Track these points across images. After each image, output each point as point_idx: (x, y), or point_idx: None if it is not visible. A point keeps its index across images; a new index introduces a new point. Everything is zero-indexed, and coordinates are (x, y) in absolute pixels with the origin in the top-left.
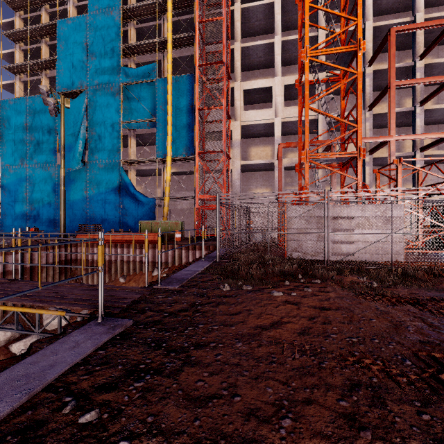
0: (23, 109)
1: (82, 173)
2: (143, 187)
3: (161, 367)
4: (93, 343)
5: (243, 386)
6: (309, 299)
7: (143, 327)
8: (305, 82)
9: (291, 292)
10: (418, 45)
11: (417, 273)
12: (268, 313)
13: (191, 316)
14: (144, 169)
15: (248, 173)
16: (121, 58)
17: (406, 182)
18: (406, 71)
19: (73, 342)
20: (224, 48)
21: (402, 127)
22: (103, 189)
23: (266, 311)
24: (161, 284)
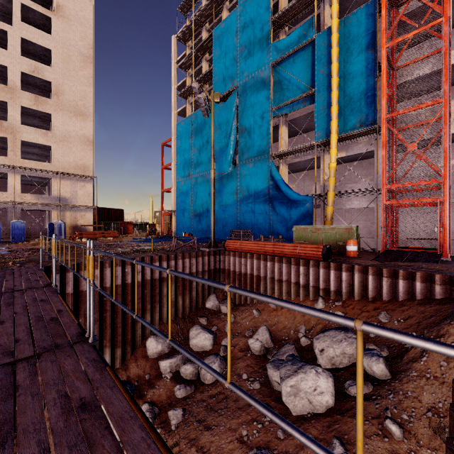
0: (190, 126)
1: (233, 176)
2: (295, 185)
3: None
4: None
5: None
6: None
7: None
8: None
9: None
10: None
11: None
12: None
13: None
14: (298, 161)
15: None
16: (271, 34)
17: None
18: None
19: None
20: None
21: None
22: (252, 191)
23: None
24: None
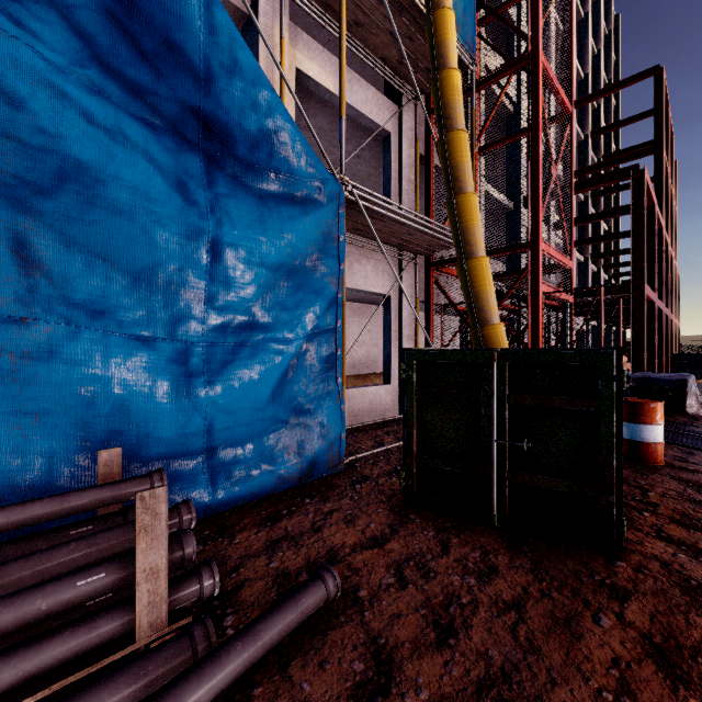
0: None
1: None
2: None
3: None
4: None
5: None
6: None
7: None
8: None
9: None
10: (589, 116)
11: None
12: None
13: None
14: None
15: None
16: None
17: None
18: None
19: None
20: None
21: None
22: None
23: None
24: None
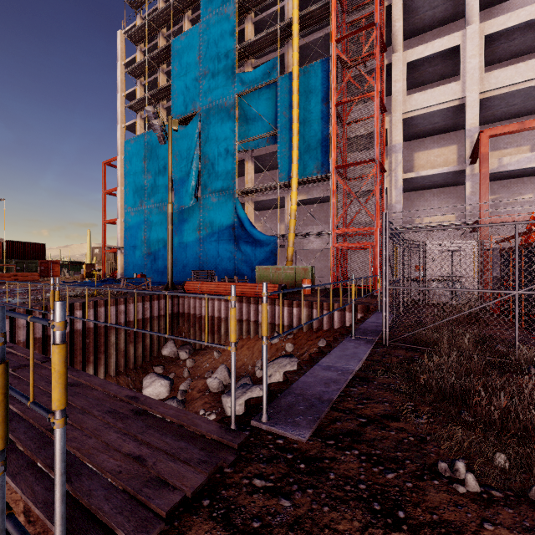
0: (142, 147)
1: (195, 211)
2: (263, 224)
3: None
4: None
5: None
6: None
7: None
8: None
9: None
10: None
11: None
12: None
13: None
14: (264, 200)
15: (411, 192)
16: (236, 63)
17: None
18: None
19: None
20: (376, 2)
21: None
22: (216, 228)
23: None
24: (268, 419)
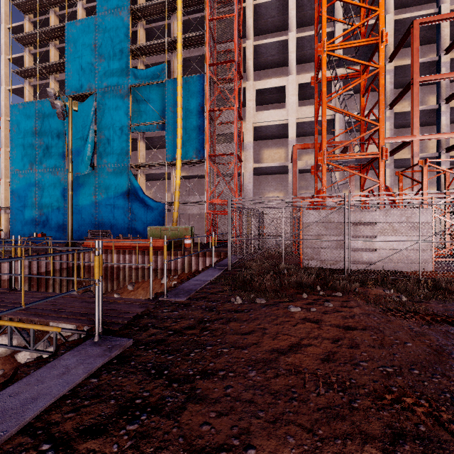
0: (33, 114)
1: (90, 178)
2: (152, 192)
3: (160, 403)
4: (85, 368)
5: (258, 432)
6: (330, 316)
7: (144, 348)
8: (322, 79)
9: (310, 307)
10: (443, 38)
11: (451, 285)
12: (285, 333)
13: (199, 334)
14: (153, 173)
15: (260, 176)
16: (130, 59)
17: (429, 185)
18: (430, 66)
19: (63, 367)
20: (235, 46)
21: (425, 127)
22: (111, 194)
23: (282, 330)
24: (167, 296)
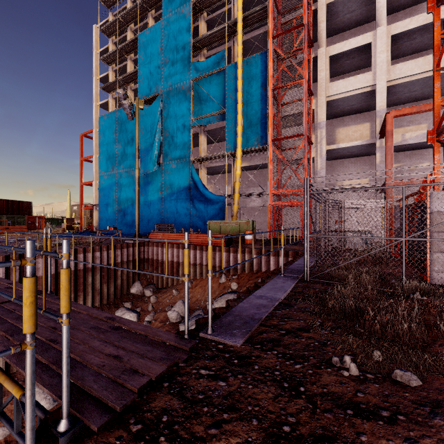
0: (114, 122)
1: (157, 175)
2: (213, 186)
3: None
4: None
5: None
6: None
7: None
8: None
9: None
10: None
11: None
12: None
13: None
14: (214, 166)
15: (334, 161)
16: (192, 54)
17: None
18: None
19: None
20: (305, 7)
21: None
22: (175, 189)
23: None
24: (212, 331)
